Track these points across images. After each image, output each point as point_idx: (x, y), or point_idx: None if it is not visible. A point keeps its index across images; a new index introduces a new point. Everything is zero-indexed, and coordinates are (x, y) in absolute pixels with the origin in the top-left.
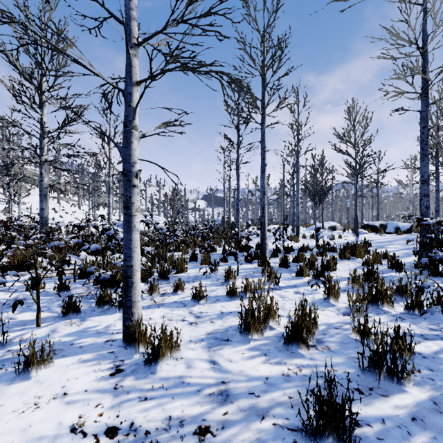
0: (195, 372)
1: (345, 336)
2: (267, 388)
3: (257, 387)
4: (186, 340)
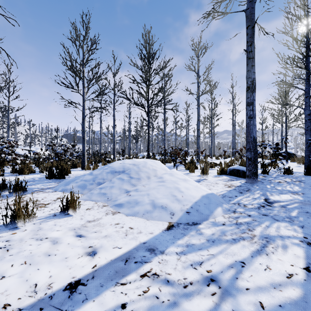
0: None
1: None
2: None
3: None
4: None
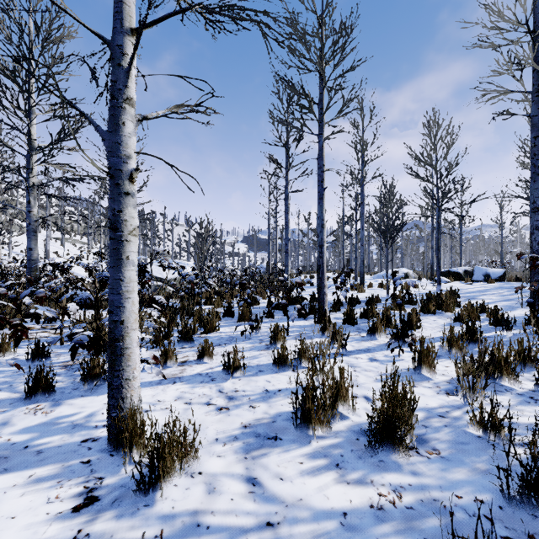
0: (221, 502)
1: (458, 430)
2: (347, 537)
3: (330, 536)
4: (210, 438)
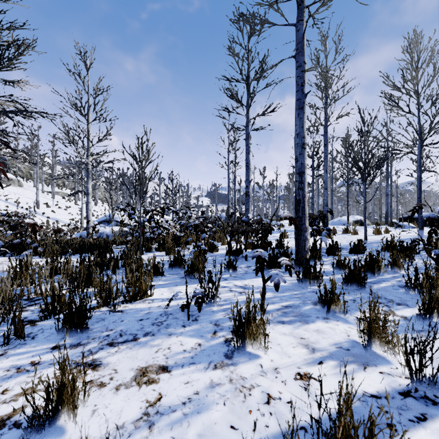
0: None
1: None
2: None
3: None
4: None
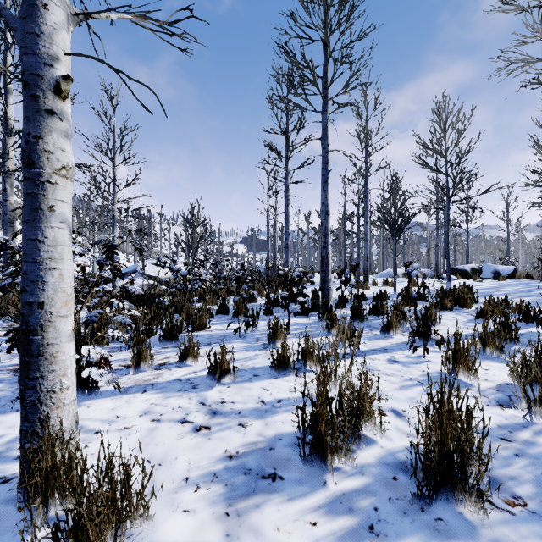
0: None
1: (537, 463)
2: None
3: None
4: (177, 477)
